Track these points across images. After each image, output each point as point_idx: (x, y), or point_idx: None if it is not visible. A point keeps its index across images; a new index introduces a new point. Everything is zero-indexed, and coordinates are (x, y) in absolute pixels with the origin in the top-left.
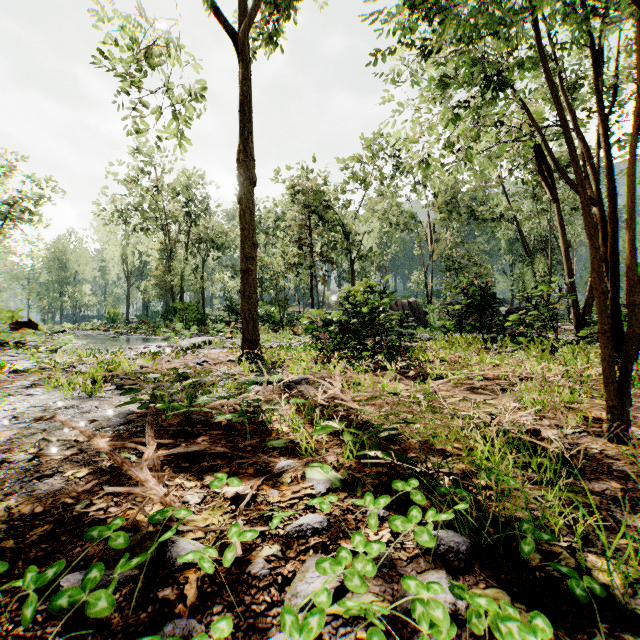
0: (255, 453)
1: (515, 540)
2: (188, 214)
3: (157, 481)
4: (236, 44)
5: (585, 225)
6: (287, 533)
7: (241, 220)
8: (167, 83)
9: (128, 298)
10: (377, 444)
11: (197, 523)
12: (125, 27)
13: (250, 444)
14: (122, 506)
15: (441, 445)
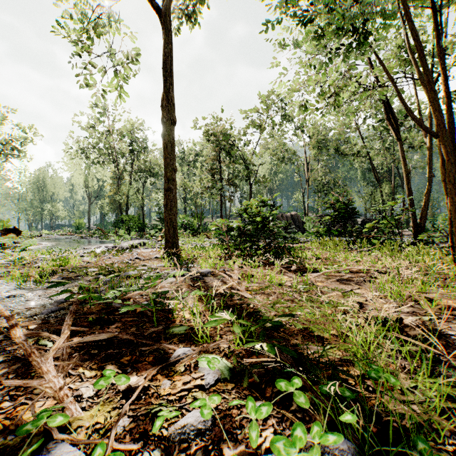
0: (158, 339)
1: (399, 442)
2: (132, 151)
3: (60, 371)
4: (160, 18)
5: (442, 143)
6: (169, 435)
7: (164, 151)
8: (111, 50)
9: (89, 212)
10: (263, 334)
11: (83, 422)
12: (77, 6)
13: (156, 330)
14: (17, 400)
15: (320, 333)
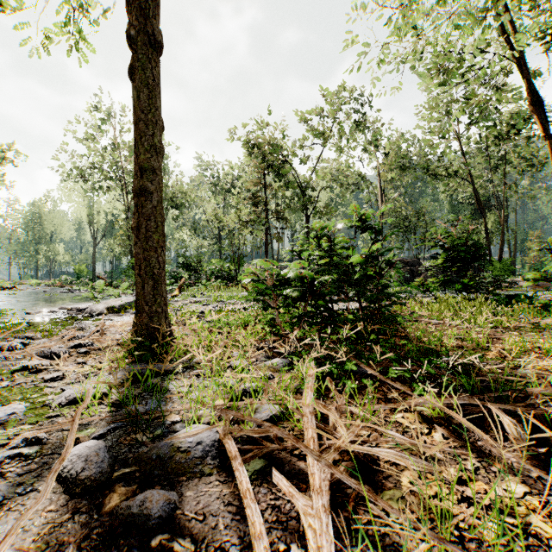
0: None
1: None
2: None
3: None
4: None
5: None
6: None
7: (134, 107)
8: None
9: (94, 255)
10: None
11: None
12: None
13: None
14: None
15: None
